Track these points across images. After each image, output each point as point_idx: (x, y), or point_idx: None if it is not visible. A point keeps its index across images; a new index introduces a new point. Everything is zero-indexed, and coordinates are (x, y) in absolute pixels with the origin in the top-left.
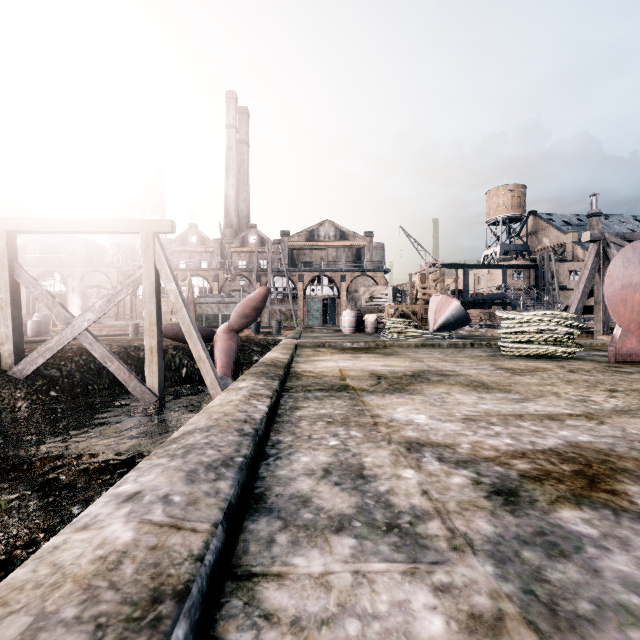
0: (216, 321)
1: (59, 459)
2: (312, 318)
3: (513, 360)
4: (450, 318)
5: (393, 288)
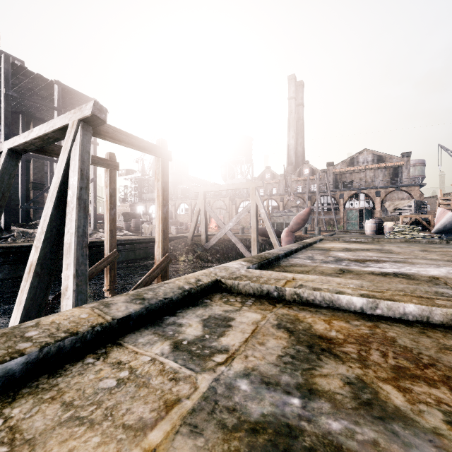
0: (282, 226)
1: None
2: (350, 224)
3: (447, 249)
4: (446, 224)
5: (416, 201)
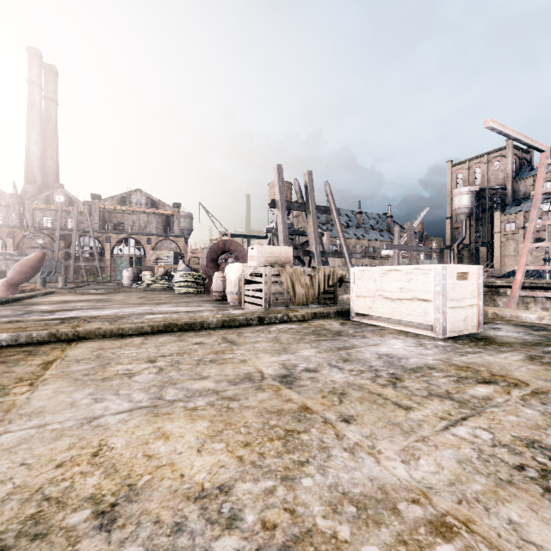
0: (4, 277)
1: None
2: (120, 274)
3: (164, 295)
4: None
5: (174, 252)
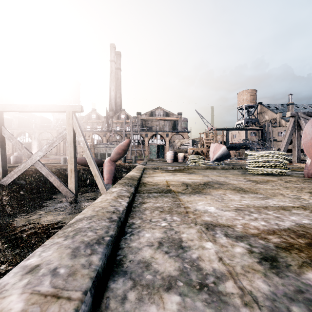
0: (104, 156)
1: (23, 226)
2: (152, 155)
3: (255, 176)
4: (221, 155)
5: (192, 140)
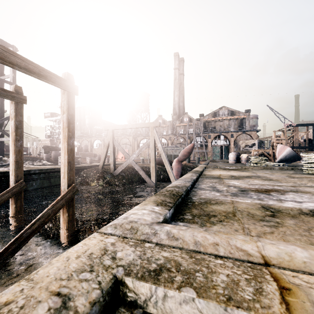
0: (171, 157)
1: (130, 199)
2: (215, 156)
3: (302, 174)
4: (286, 156)
5: (259, 140)
